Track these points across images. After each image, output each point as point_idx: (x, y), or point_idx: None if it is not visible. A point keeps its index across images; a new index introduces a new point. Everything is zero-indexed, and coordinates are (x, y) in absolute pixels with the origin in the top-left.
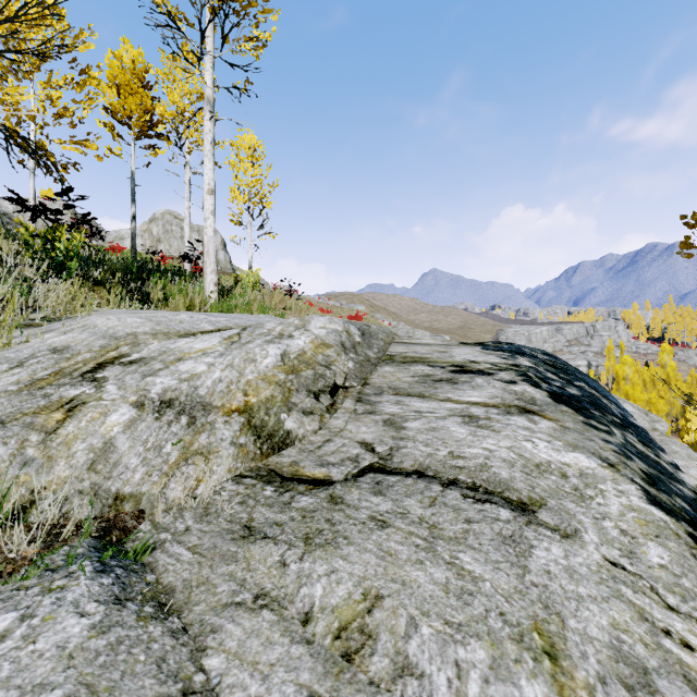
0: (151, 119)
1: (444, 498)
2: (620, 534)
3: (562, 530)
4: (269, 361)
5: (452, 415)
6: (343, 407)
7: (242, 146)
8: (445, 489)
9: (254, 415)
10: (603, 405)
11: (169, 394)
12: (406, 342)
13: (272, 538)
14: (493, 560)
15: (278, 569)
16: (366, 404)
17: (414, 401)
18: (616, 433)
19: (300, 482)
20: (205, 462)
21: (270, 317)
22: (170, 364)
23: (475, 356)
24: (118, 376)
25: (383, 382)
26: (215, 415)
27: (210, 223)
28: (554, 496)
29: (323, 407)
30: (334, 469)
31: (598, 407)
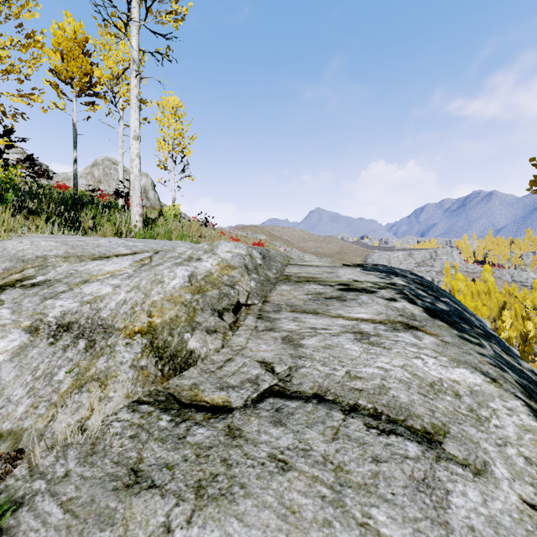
0: (90, 80)
1: (347, 428)
2: (525, 463)
3: (472, 465)
4: (176, 282)
5: (345, 332)
6: (245, 324)
7: (166, 106)
8: (347, 417)
9: (157, 336)
10: (467, 318)
11: (68, 317)
12: (300, 264)
13: (160, 487)
14: (411, 517)
15: (160, 536)
16: (266, 321)
17: (309, 317)
18: (486, 345)
19: (197, 410)
20: (101, 388)
21: (185, 243)
22: (74, 286)
23: (357, 276)
24: (15, 299)
25: (281, 300)
26: (116, 337)
27: (136, 164)
28: (454, 420)
29: (227, 325)
30: (234, 393)
31: (465, 321)
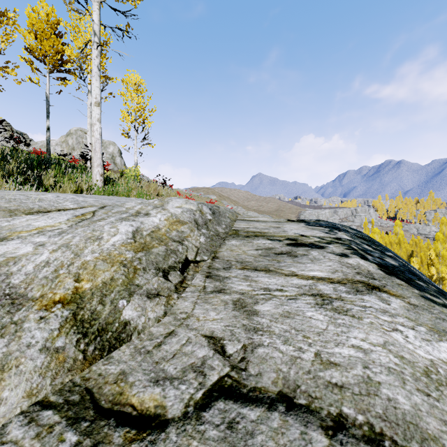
0: (62, 58)
1: None
2: None
3: None
4: (118, 238)
5: (302, 294)
6: (192, 284)
7: (130, 82)
8: (333, 443)
9: (83, 305)
10: (416, 273)
11: None
12: (247, 219)
13: None
14: None
15: None
16: (215, 280)
17: (261, 276)
18: None
19: (118, 423)
20: None
21: (141, 199)
22: None
23: (303, 231)
24: None
25: (231, 256)
26: (26, 310)
27: (97, 128)
28: None
29: (172, 286)
30: (171, 391)
31: (418, 277)
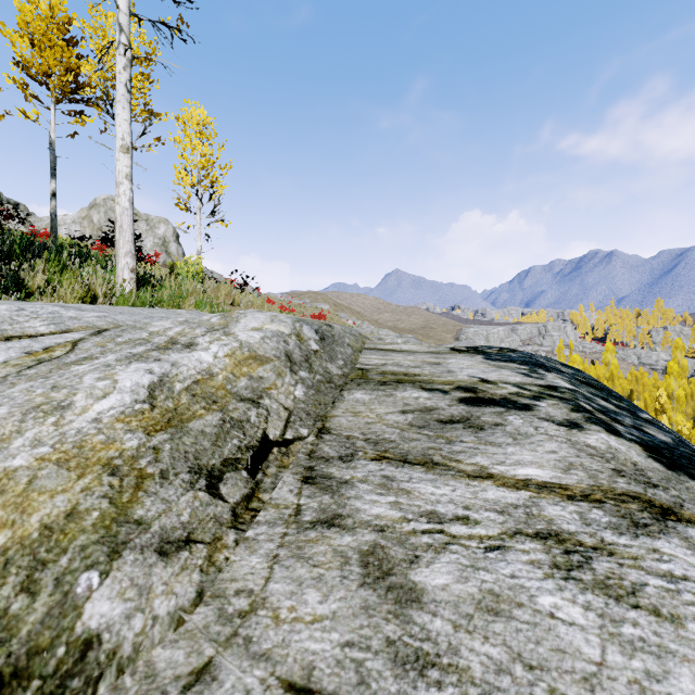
0: (76, 79)
1: None
2: None
3: None
4: (111, 403)
5: (515, 532)
6: (273, 502)
7: (189, 121)
8: None
9: None
10: None
11: None
12: (381, 348)
13: None
14: None
15: None
16: (322, 490)
17: (418, 478)
18: None
19: None
20: None
21: (196, 313)
22: None
23: (483, 371)
24: None
25: (355, 426)
26: None
27: (125, 190)
28: None
29: (225, 512)
30: None
31: None
